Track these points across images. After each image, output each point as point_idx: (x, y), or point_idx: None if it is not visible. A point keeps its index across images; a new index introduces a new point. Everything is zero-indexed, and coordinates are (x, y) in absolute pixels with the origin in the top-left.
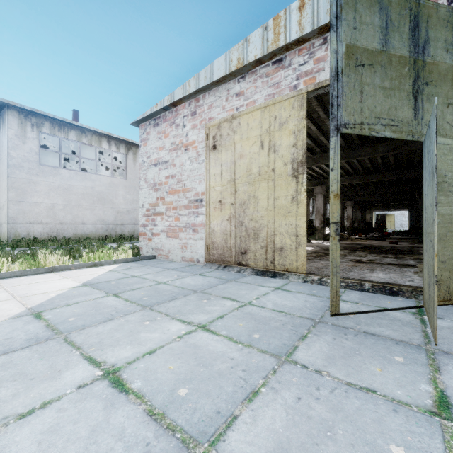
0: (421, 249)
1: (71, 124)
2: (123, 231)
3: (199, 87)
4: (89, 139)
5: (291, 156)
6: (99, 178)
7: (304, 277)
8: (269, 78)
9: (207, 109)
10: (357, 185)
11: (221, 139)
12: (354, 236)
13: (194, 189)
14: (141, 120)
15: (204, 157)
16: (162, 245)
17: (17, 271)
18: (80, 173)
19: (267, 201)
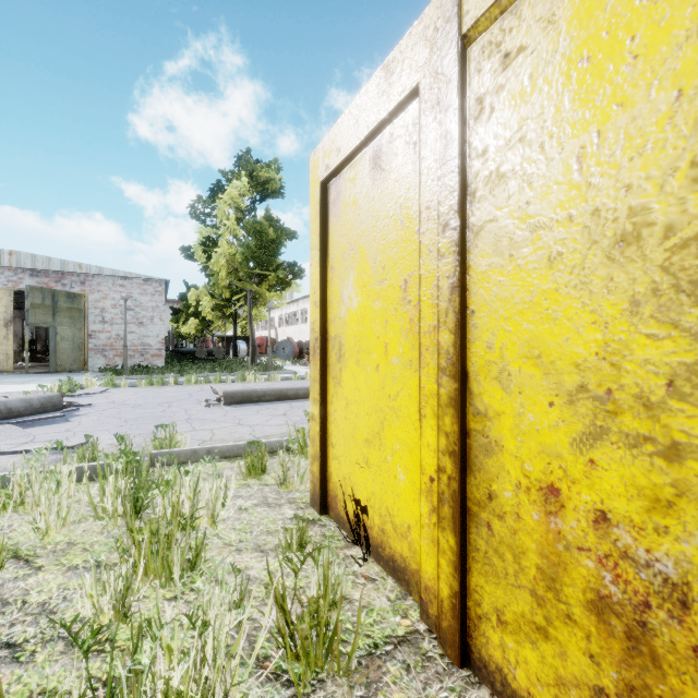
0: None
1: None
2: None
3: None
4: None
5: (4, 317)
6: None
7: (12, 373)
8: None
9: None
10: None
11: None
12: None
13: None
14: None
15: None
16: None
17: None
18: None
19: None
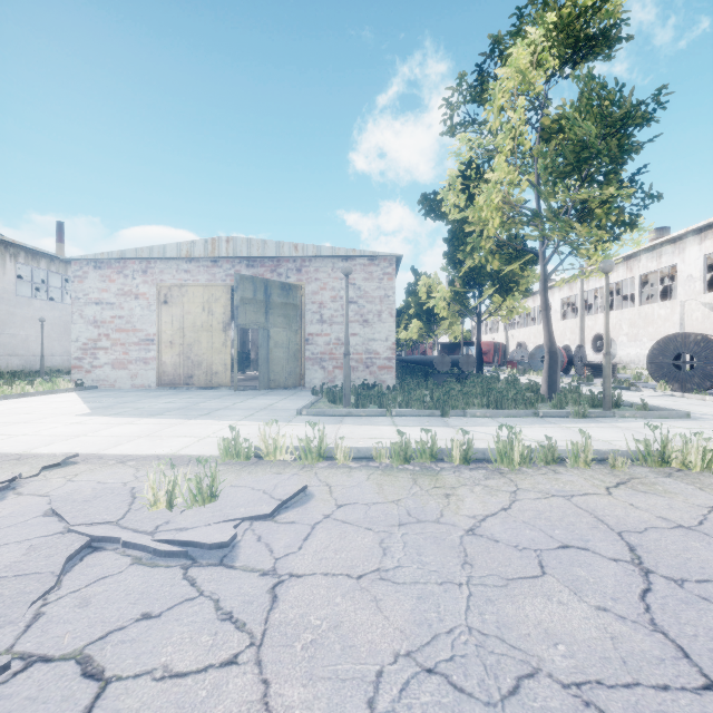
0: None
1: None
2: None
3: (153, 257)
4: None
5: (223, 320)
6: None
7: (229, 387)
8: (209, 269)
9: (159, 272)
10: None
11: (172, 298)
12: None
13: (145, 330)
14: (78, 259)
15: (156, 307)
16: (106, 376)
17: (1, 396)
18: None
19: (208, 344)
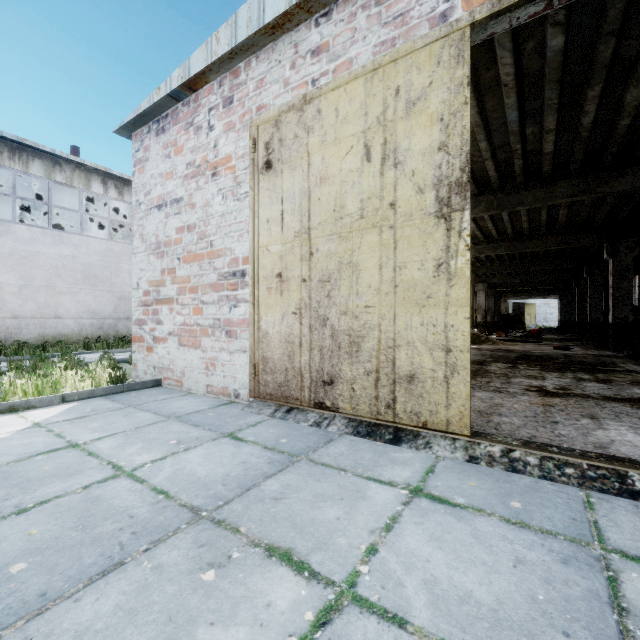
0: (616, 360)
1: (33, 149)
2: (130, 329)
3: (238, 41)
4: (68, 175)
5: (435, 172)
6: (86, 241)
7: (465, 444)
8: (383, 7)
9: (254, 89)
10: (496, 258)
11: (282, 148)
12: (490, 335)
13: (229, 251)
14: (134, 123)
15: (248, 187)
16: (171, 361)
17: None
18: (51, 231)
19: (380, 273)
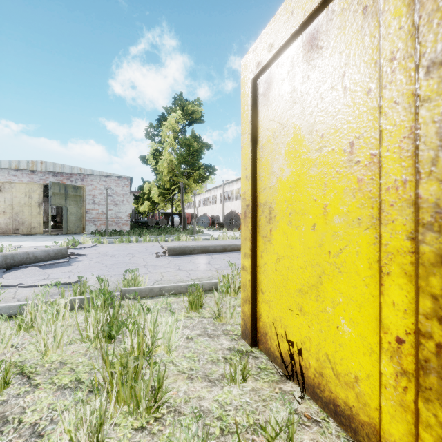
0: None
1: None
2: None
3: None
4: None
5: (38, 201)
6: None
7: (42, 234)
8: (29, 175)
9: None
10: None
11: (5, 189)
12: None
13: None
14: None
15: None
16: None
17: None
18: None
19: (28, 213)
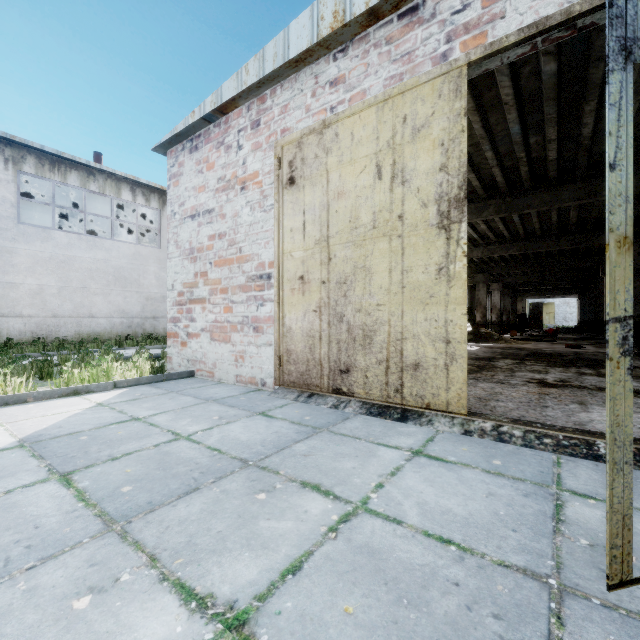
0: None
1: (71, 161)
2: (156, 327)
3: (265, 73)
4: (101, 184)
5: (437, 190)
6: (117, 245)
7: (462, 421)
8: (392, 46)
9: (279, 114)
10: (510, 258)
11: (304, 166)
12: (505, 334)
13: (256, 256)
14: (170, 142)
15: (273, 200)
16: (203, 355)
17: None
18: (86, 237)
19: (389, 275)
